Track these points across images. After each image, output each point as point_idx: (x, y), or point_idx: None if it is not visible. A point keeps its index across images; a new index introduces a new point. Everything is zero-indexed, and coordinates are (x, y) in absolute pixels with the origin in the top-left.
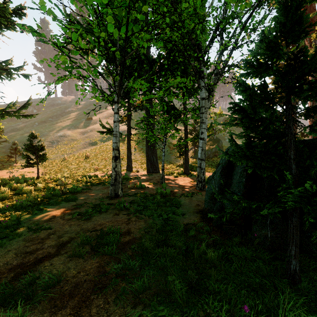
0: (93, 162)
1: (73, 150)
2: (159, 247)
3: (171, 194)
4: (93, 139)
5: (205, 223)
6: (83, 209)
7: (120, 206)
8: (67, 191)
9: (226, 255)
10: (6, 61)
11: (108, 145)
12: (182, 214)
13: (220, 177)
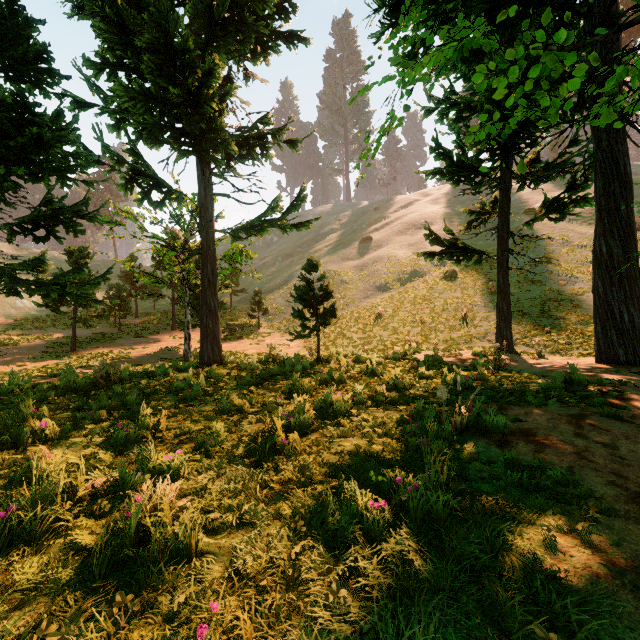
0: (395, 328)
1: (347, 303)
2: None
3: None
4: (383, 279)
5: None
6: None
7: None
8: (464, 425)
9: None
10: (264, 117)
11: (419, 289)
12: None
13: None
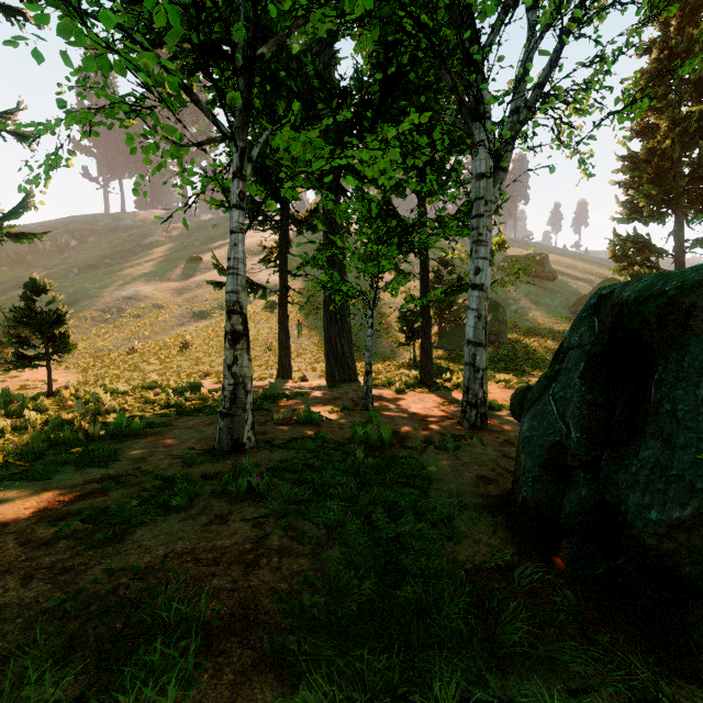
0: (199, 358)
1: (155, 331)
2: None
3: (395, 442)
4: (203, 306)
5: (538, 560)
6: (117, 497)
7: (238, 486)
8: (99, 432)
9: None
10: None
11: None
12: (443, 521)
13: (583, 390)
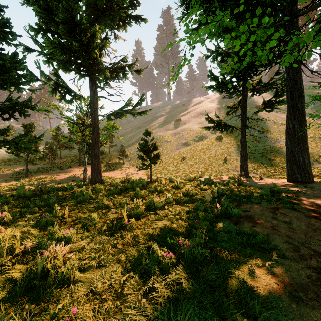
0: (191, 164)
1: (167, 152)
2: None
3: None
4: (186, 140)
5: None
6: None
7: None
8: (219, 213)
9: None
10: (124, 58)
11: (203, 145)
12: None
13: None
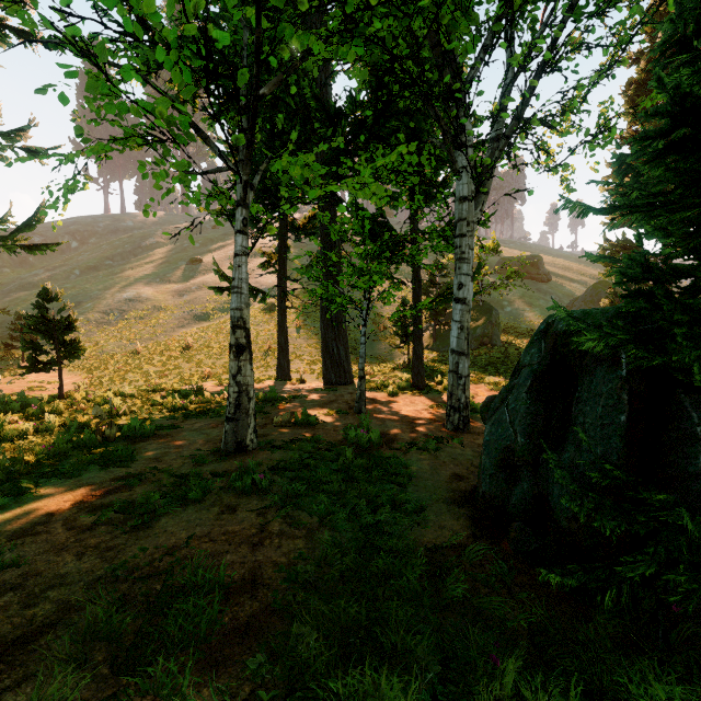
0: (200, 360)
1: (157, 332)
2: (348, 659)
3: (383, 444)
4: (204, 308)
5: (488, 541)
6: (141, 492)
7: (244, 483)
8: (115, 434)
9: (588, 696)
10: None
11: None
12: (416, 511)
13: (528, 403)
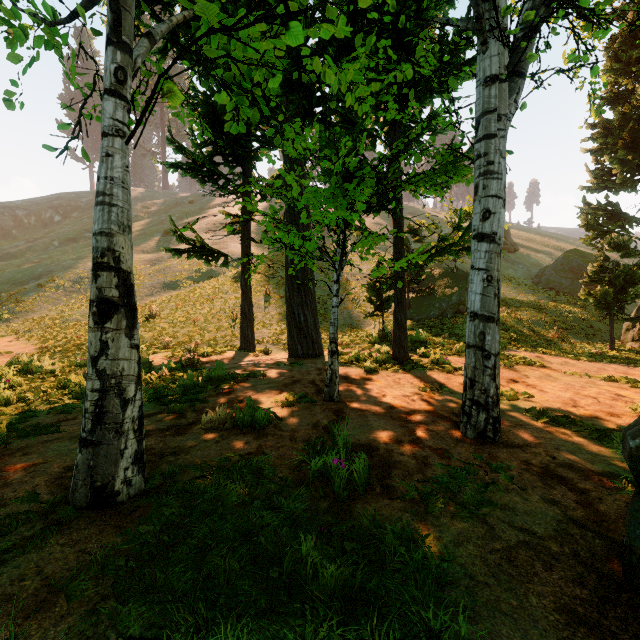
0: (163, 328)
1: None
2: None
3: (373, 478)
4: (174, 276)
5: None
6: None
7: None
8: None
9: None
10: None
11: (206, 288)
12: None
13: None
